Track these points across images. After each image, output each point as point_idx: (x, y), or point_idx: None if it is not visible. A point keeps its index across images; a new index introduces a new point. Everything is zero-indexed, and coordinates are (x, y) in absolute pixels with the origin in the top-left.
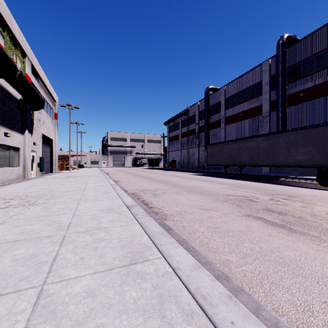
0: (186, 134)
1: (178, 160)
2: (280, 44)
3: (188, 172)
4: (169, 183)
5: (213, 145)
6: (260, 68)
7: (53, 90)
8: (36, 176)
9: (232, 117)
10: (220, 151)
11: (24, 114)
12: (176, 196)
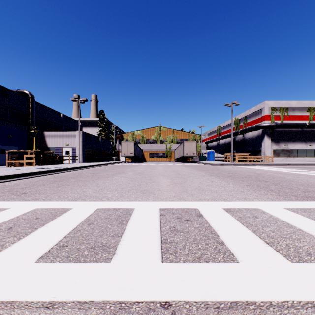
0: None
1: None
2: None
3: None
4: None
5: None
6: None
7: None
8: None
9: None
10: None
11: None
12: None
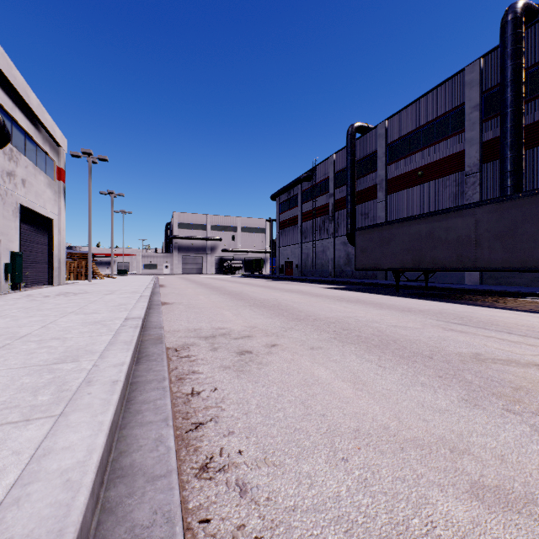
0: (310, 214)
1: (295, 262)
2: (510, 21)
3: (316, 283)
4: (283, 309)
5: (370, 230)
6: (459, 80)
7: (50, 122)
8: (0, 291)
9: (400, 179)
10: (384, 241)
11: None
12: (309, 362)
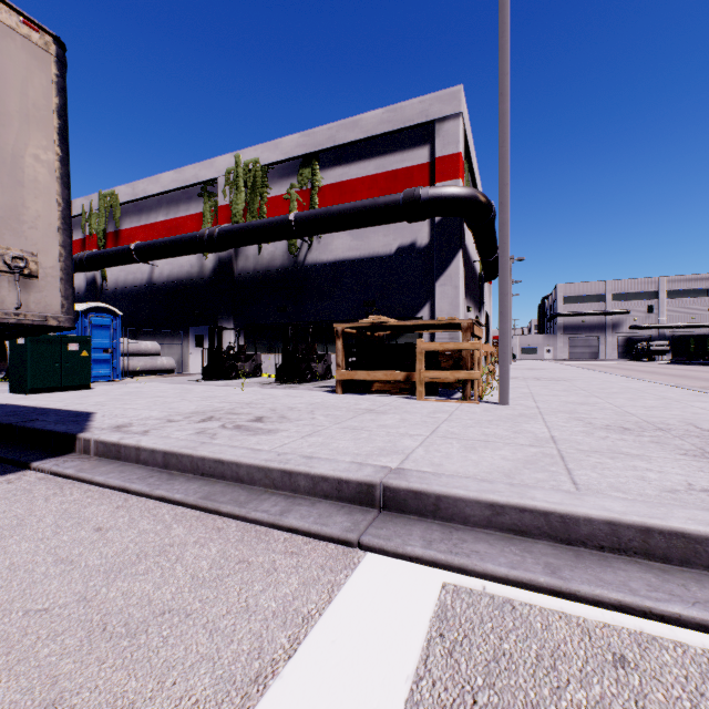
0: None
1: None
2: None
3: None
4: None
5: None
6: None
7: None
8: None
9: None
10: None
11: (480, 290)
12: None
